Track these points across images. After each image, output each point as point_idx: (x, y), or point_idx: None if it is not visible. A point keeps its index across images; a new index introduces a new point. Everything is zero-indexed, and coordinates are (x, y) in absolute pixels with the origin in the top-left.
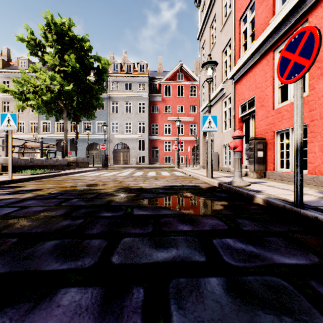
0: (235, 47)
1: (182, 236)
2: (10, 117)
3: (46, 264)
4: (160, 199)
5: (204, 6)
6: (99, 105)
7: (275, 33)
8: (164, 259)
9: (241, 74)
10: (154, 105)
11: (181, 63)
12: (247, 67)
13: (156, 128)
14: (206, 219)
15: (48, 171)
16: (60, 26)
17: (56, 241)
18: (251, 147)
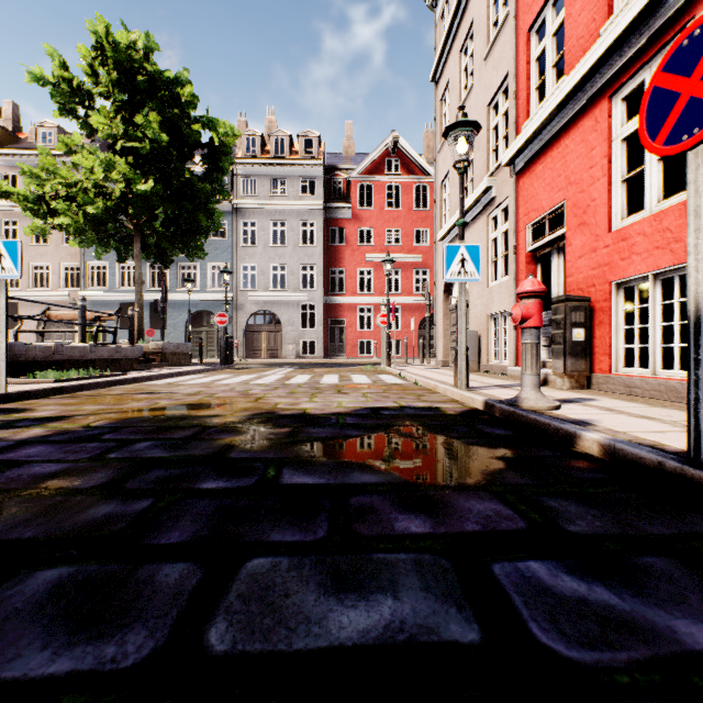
0: (518, 93)
1: (407, 552)
2: (4, 250)
3: (11, 654)
4: (349, 443)
5: (446, 7)
6: (213, 227)
7: (615, 54)
8: (359, 636)
9: (532, 153)
10: (336, 227)
11: (396, 136)
12: (547, 138)
13: (339, 280)
14: (465, 500)
15: (96, 373)
16: (125, 50)
17: (64, 569)
18: (556, 318)
